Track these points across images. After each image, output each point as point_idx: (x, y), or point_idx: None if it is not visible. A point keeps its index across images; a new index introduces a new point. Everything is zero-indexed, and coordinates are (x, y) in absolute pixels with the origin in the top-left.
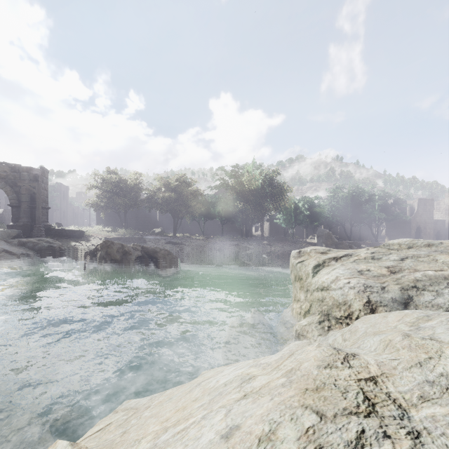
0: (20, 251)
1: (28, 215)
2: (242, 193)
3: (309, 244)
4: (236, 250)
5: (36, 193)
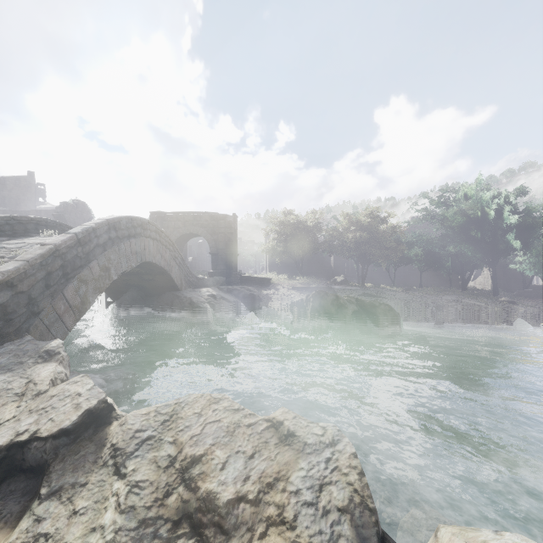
0: (232, 298)
1: (224, 263)
2: (459, 227)
3: None
4: (460, 308)
5: (230, 240)
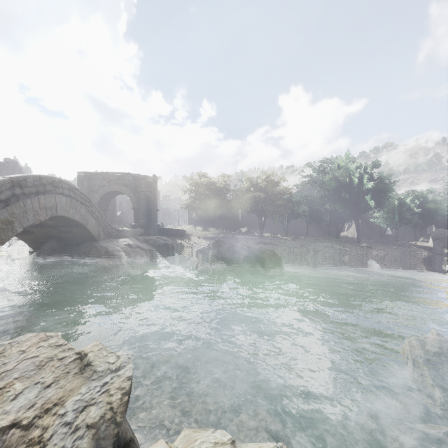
0: (147, 247)
1: (145, 216)
2: (333, 190)
3: (421, 248)
4: (332, 252)
5: (150, 197)
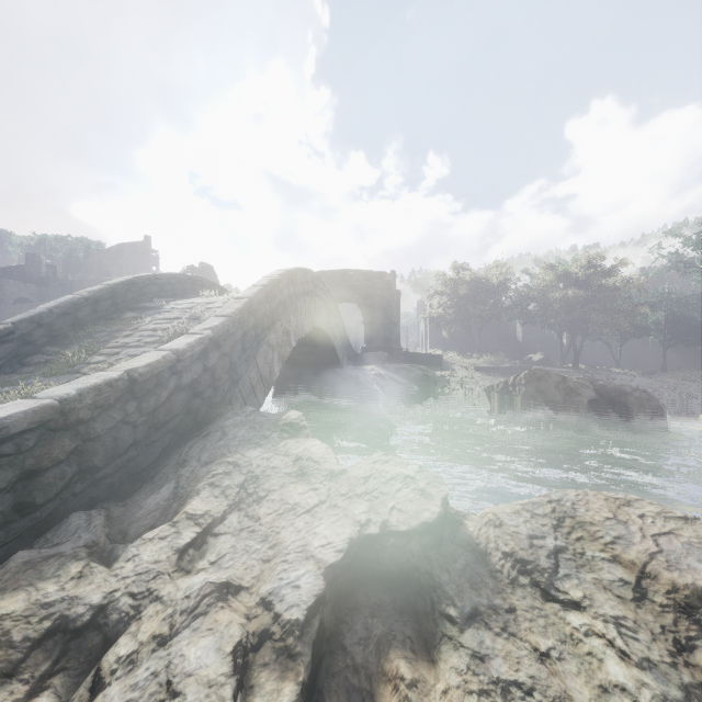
0: (403, 380)
1: (381, 335)
2: None
3: None
4: None
5: (388, 305)
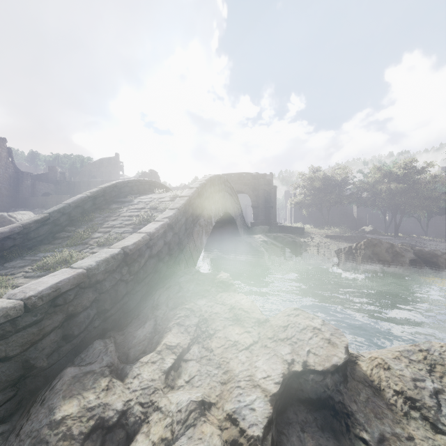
0: (279, 244)
1: (263, 214)
2: None
3: None
4: None
5: (268, 195)
